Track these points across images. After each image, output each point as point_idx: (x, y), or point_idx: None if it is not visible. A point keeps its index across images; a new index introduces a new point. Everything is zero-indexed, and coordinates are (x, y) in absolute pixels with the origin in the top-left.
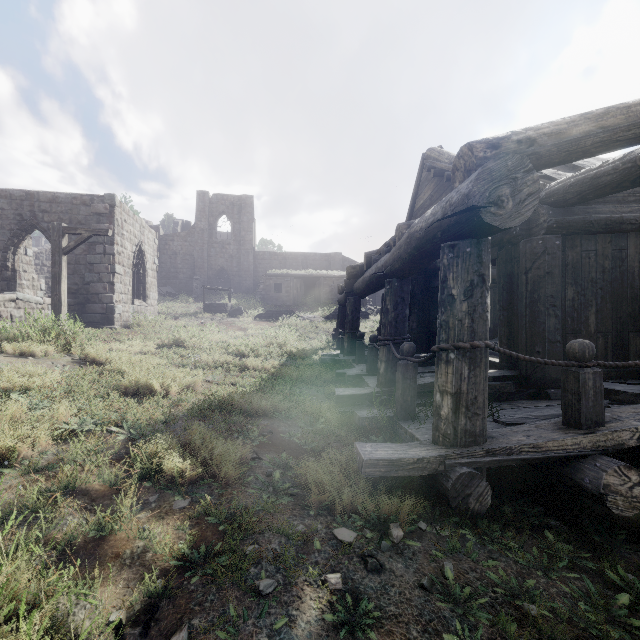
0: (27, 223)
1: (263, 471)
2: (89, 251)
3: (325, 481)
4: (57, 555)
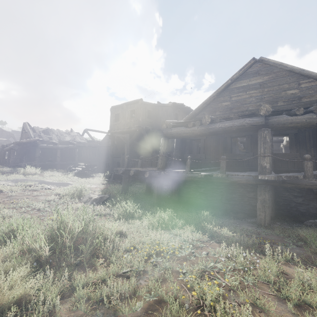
0: None
1: None
2: None
3: None
4: None
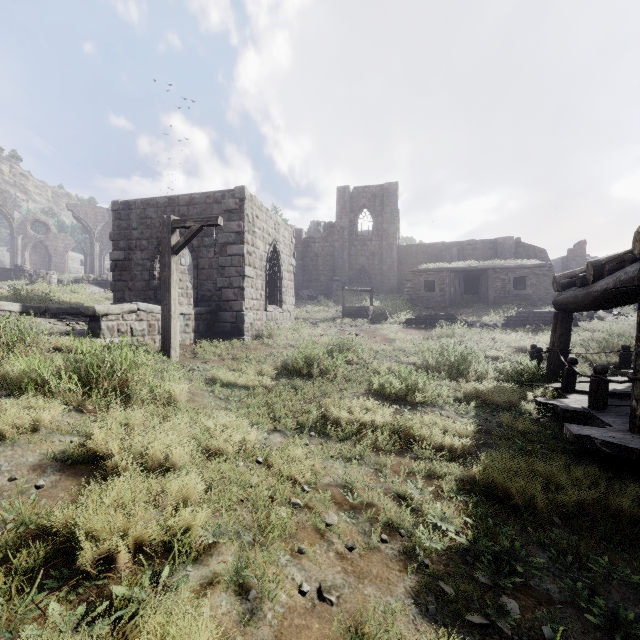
0: None
1: None
2: (220, 253)
3: None
4: None
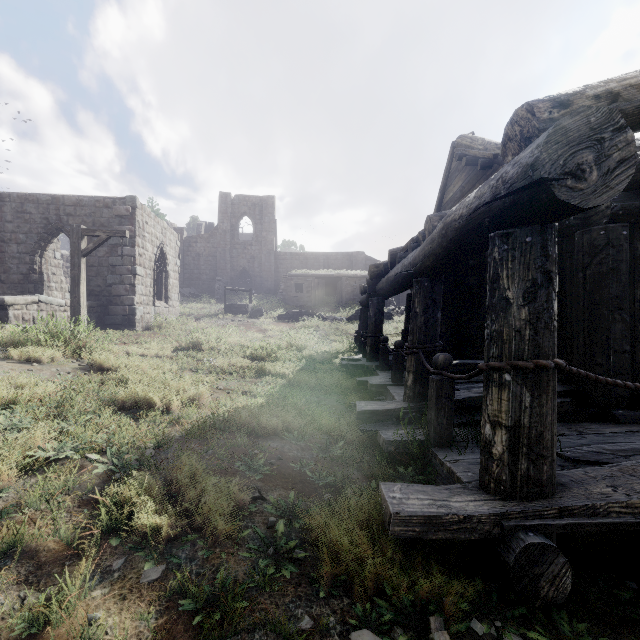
0: (53, 227)
1: (264, 519)
2: (111, 253)
3: (341, 543)
4: None
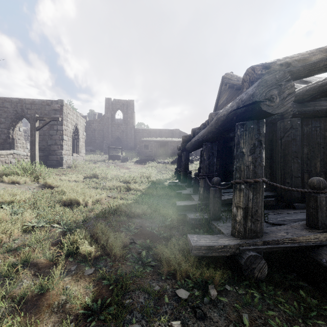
0: (19, 115)
1: (136, 250)
2: (50, 129)
3: (171, 258)
4: (14, 305)
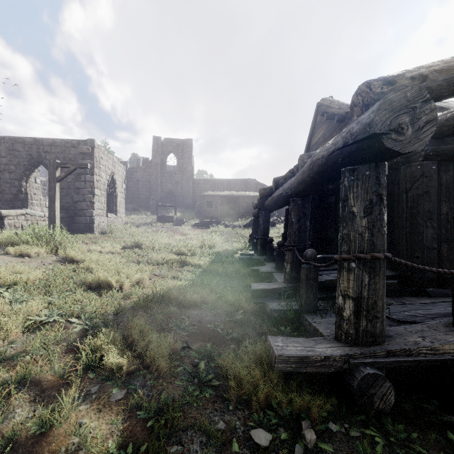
0: (35, 160)
1: (191, 360)
2: (77, 179)
3: (243, 375)
4: None
